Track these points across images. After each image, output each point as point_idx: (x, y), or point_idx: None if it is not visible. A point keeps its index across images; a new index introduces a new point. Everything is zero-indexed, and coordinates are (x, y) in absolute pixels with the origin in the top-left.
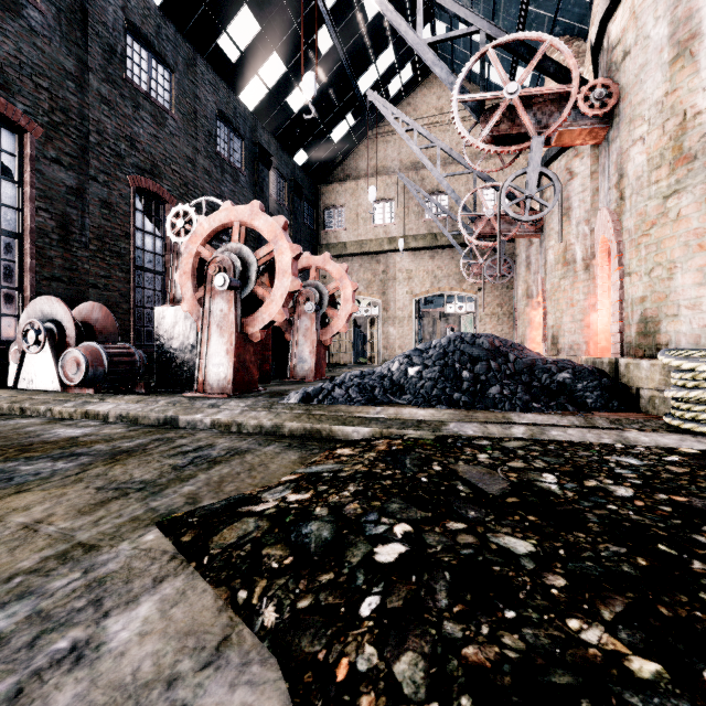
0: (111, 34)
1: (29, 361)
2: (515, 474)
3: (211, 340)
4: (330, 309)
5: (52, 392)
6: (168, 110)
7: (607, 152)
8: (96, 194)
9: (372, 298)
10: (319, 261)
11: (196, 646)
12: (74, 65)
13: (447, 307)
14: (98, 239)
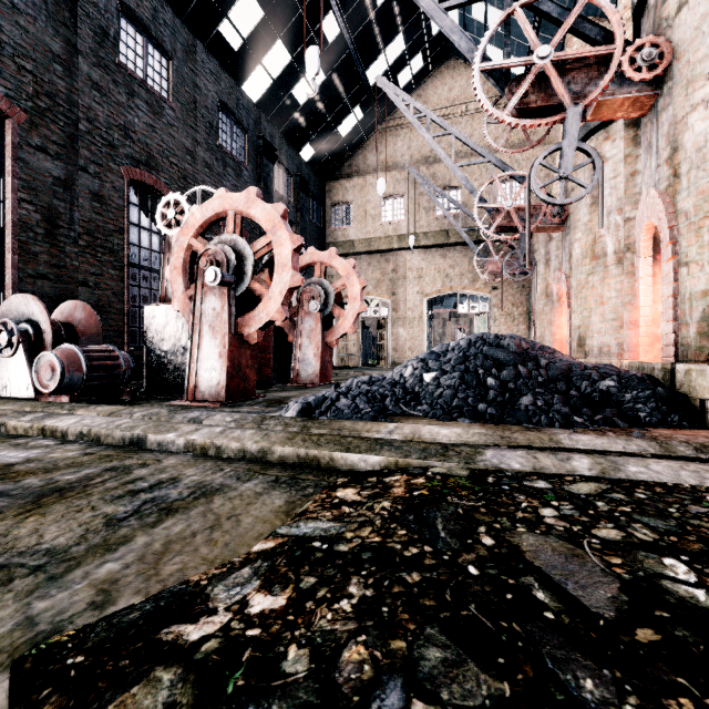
0: (103, 16)
1: (3, 365)
2: (618, 559)
3: (202, 342)
4: (336, 308)
5: (21, 400)
6: (165, 99)
7: (655, 124)
8: (86, 186)
9: (381, 298)
10: (324, 257)
11: None
12: (62, 47)
13: (459, 307)
14: (89, 234)
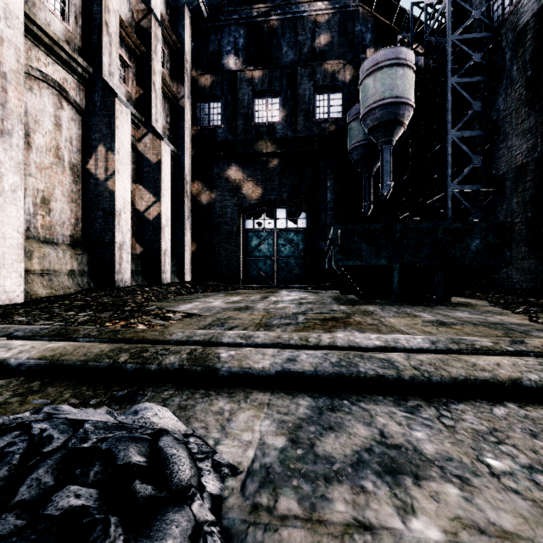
0: None
1: None
2: (92, 314)
3: None
4: None
5: None
6: None
7: None
8: None
9: None
10: None
11: (184, 311)
12: None
13: None
14: None
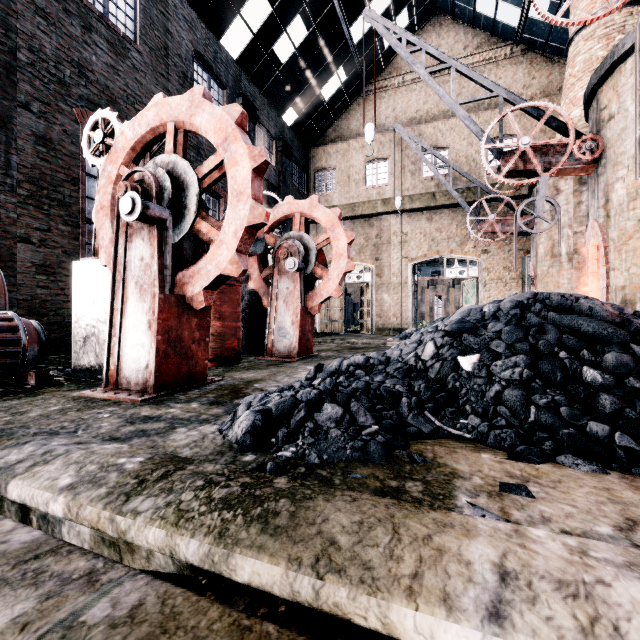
0: None
1: None
2: None
3: (127, 306)
4: (318, 267)
5: None
6: (130, 40)
7: None
8: (28, 126)
9: (364, 263)
10: (304, 207)
11: None
12: None
13: (446, 271)
14: (31, 183)
